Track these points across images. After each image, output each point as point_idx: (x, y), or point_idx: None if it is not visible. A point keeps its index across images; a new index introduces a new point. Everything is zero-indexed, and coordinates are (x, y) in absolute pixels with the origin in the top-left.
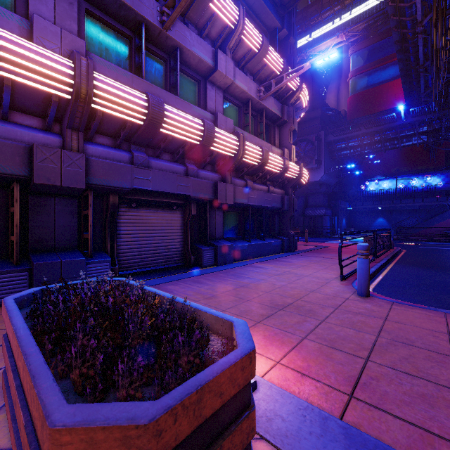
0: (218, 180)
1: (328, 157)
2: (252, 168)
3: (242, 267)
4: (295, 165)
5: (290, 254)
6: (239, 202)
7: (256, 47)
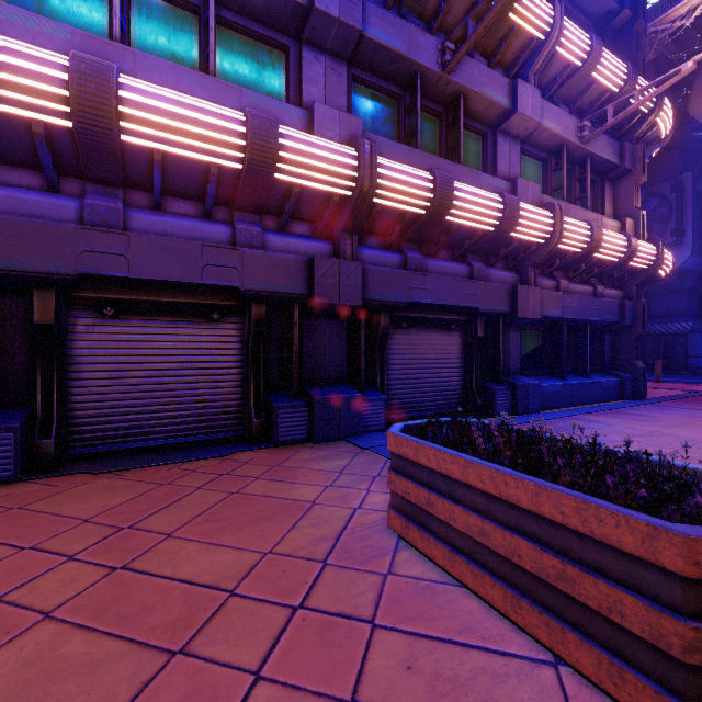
0: (514, 282)
1: (701, 221)
2: (570, 258)
3: (563, 420)
4: (649, 246)
5: (638, 402)
6: (548, 316)
7: (578, 58)
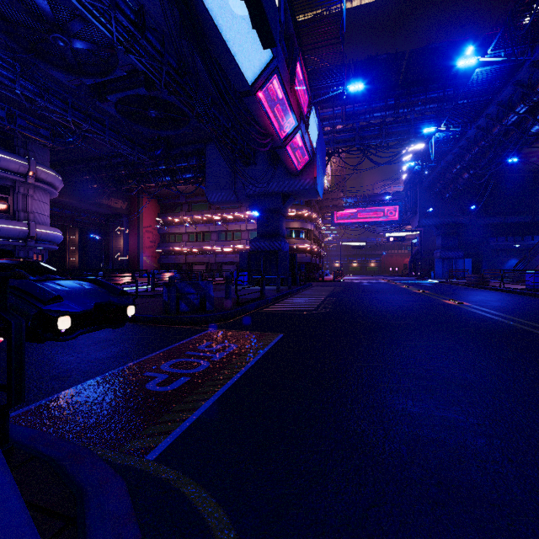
0: None
1: (434, 200)
2: None
3: None
4: None
5: None
6: None
7: (253, 216)
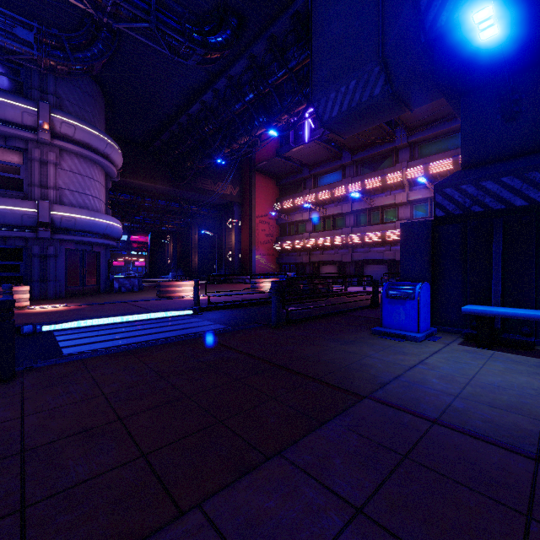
0: None
1: None
2: None
3: None
4: None
5: None
6: None
7: (421, 174)
